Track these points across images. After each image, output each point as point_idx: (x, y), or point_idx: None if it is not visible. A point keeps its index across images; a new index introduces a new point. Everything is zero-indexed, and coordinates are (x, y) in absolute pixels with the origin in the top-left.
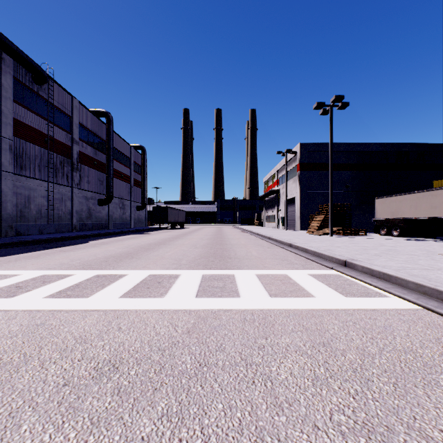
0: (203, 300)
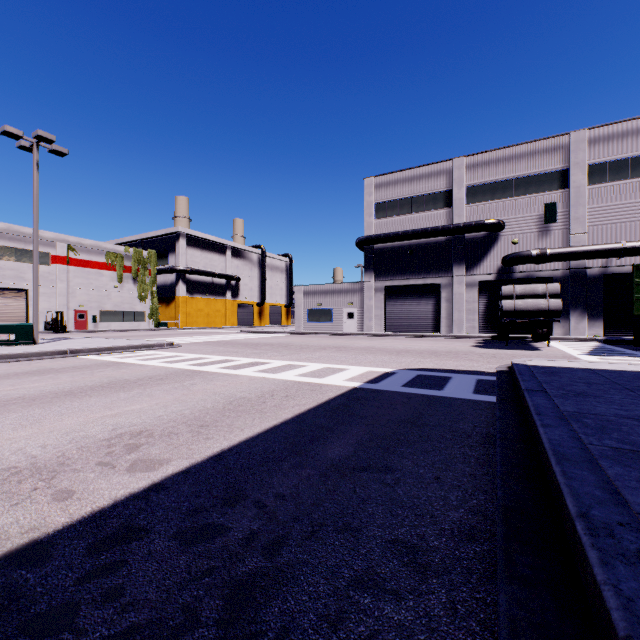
0: (190, 355)
